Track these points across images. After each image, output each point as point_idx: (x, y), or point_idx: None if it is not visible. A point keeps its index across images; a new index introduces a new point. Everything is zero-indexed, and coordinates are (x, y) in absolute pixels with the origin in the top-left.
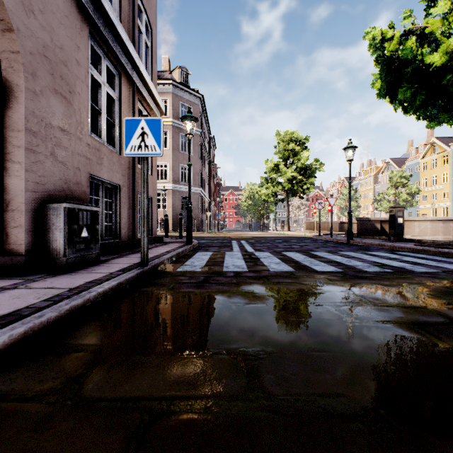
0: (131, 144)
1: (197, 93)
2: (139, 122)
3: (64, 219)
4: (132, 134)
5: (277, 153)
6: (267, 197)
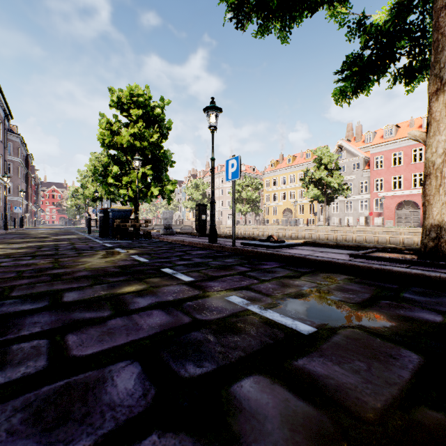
0: (16, 210)
1: (18, 135)
2: (17, 207)
3: (3, 222)
4: (16, 209)
5: (79, 181)
6: (72, 206)
